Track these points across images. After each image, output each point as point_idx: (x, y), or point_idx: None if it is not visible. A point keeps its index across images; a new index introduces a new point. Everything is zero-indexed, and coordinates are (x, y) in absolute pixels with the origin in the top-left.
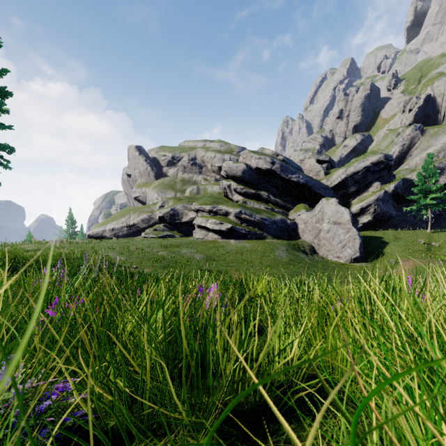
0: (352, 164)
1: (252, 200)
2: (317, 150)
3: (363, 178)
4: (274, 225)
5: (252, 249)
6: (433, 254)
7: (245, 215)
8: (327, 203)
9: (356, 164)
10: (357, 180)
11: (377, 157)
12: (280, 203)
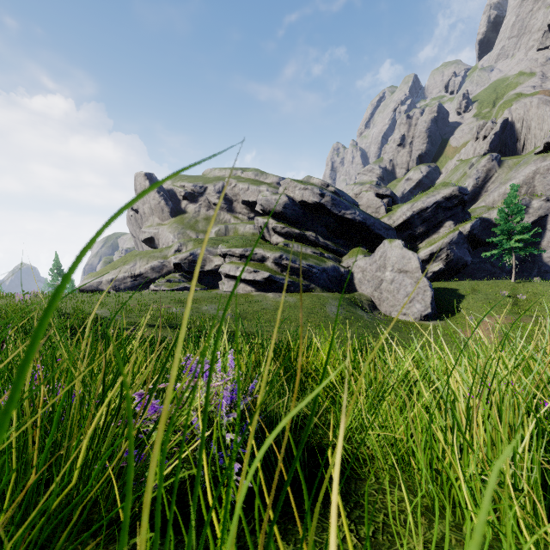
0: (420, 199)
1: (296, 242)
2: (376, 182)
3: (433, 215)
4: (324, 274)
5: (296, 305)
6: (520, 309)
7: (287, 261)
8: (391, 246)
9: (424, 198)
10: (426, 219)
11: (450, 190)
12: (331, 247)
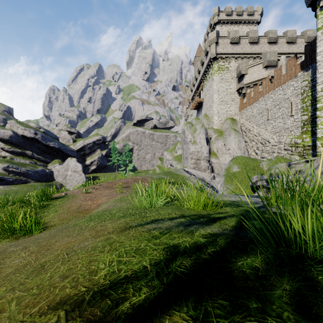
0: (87, 139)
1: (19, 157)
2: (70, 125)
3: (92, 146)
4: (36, 173)
5: (18, 191)
6: None
7: (13, 168)
8: (71, 160)
9: (89, 139)
10: (90, 147)
11: (99, 137)
12: (42, 159)
